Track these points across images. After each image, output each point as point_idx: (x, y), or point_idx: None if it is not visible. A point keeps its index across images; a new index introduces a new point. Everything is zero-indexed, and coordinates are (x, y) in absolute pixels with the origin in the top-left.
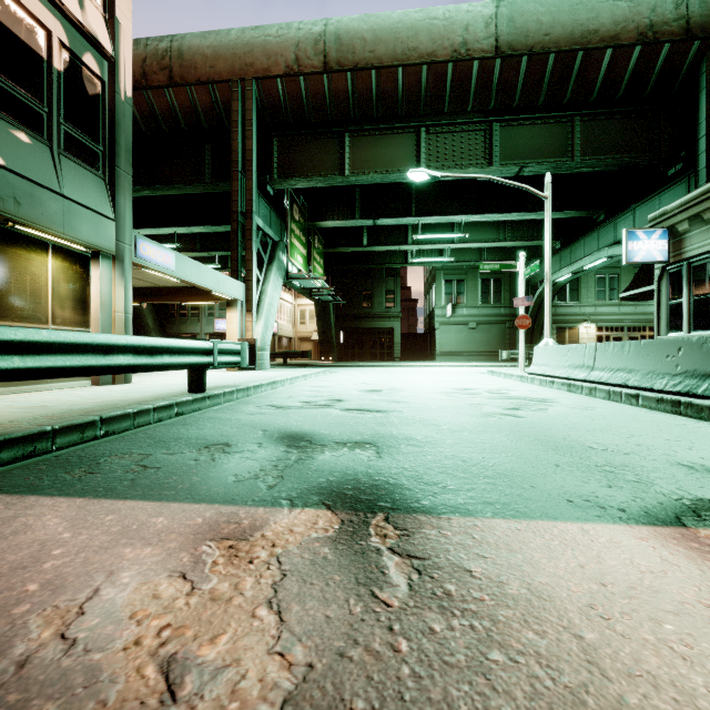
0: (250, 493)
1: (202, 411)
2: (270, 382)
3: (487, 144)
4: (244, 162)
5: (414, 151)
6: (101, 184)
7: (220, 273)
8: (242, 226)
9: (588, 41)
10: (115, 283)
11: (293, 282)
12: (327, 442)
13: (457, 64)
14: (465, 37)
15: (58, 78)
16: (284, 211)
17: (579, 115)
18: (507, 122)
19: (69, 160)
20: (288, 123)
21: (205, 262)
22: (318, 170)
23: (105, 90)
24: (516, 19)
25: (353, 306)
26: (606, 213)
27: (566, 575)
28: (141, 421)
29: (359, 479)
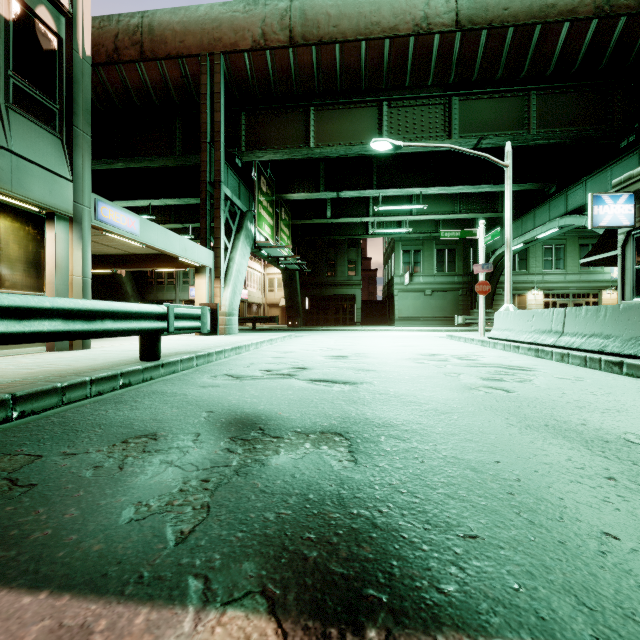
0: (141, 555)
1: (153, 380)
2: (233, 347)
3: (446, 117)
4: (213, 135)
5: (376, 124)
6: (57, 143)
7: (187, 240)
8: (211, 196)
9: (546, 15)
10: (73, 246)
11: (261, 251)
12: (285, 431)
13: (419, 38)
14: (426, 11)
15: (6, 27)
16: (252, 183)
17: (535, 89)
18: (466, 96)
19: (19, 115)
20: (256, 97)
21: (180, 233)
22: (284, 142)
23: (62, 47)
24: None
25: (317, 275)
26: (557, 185)
27: None
28: (73, 395)
29: (328, 515)
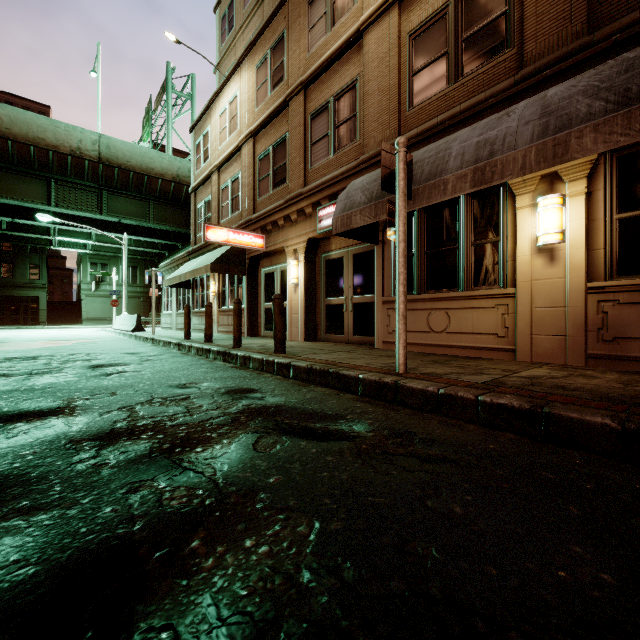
0: None
1: None
2: None
3: (100, 201)
4: None
5: (46, 192)
6: None
7: None
8: None
9: (150, 172)
10: None
11: None
12: None
13: (75, 158)
14: (80, 145)
15: None
16: None
17: (153, 200)
18: (112, 192)
19: None
20: None
21: None
22: None
23: None
24: (111, 147)
25: None
26: (182, 245)
27: (26, 342)
28: None
29: None
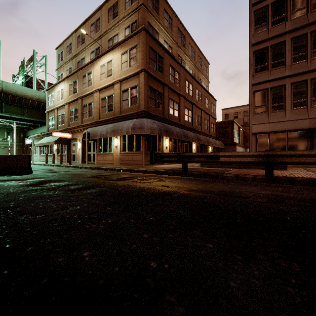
0: None
1: None
2: None
3: (1, 107)
4: None
5: None
6: None
7: None
8: None
9: (26, 97)
10: None
11: None
12: None
13: None
14: None
15: None
16: None
17: (27, 107)
18: (7, 104)
19: None
20: None
21: None
22: None
23: None
24: (8, 86)
25: None
26: (40, 125)
27: None
28: None
29: None
